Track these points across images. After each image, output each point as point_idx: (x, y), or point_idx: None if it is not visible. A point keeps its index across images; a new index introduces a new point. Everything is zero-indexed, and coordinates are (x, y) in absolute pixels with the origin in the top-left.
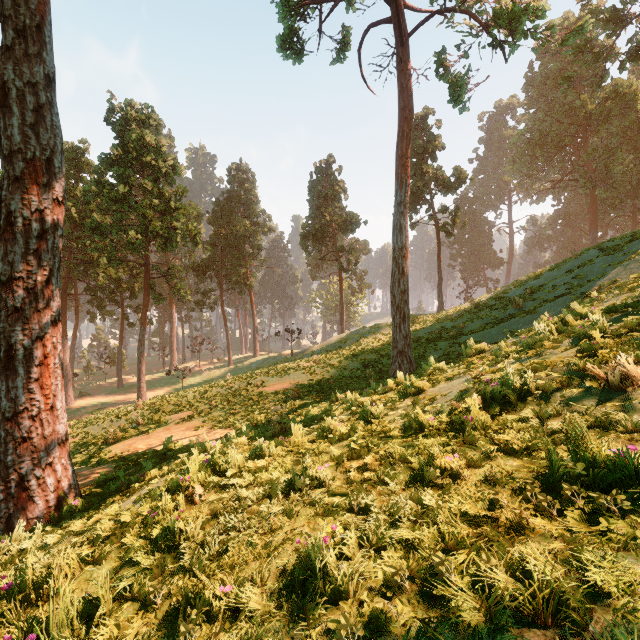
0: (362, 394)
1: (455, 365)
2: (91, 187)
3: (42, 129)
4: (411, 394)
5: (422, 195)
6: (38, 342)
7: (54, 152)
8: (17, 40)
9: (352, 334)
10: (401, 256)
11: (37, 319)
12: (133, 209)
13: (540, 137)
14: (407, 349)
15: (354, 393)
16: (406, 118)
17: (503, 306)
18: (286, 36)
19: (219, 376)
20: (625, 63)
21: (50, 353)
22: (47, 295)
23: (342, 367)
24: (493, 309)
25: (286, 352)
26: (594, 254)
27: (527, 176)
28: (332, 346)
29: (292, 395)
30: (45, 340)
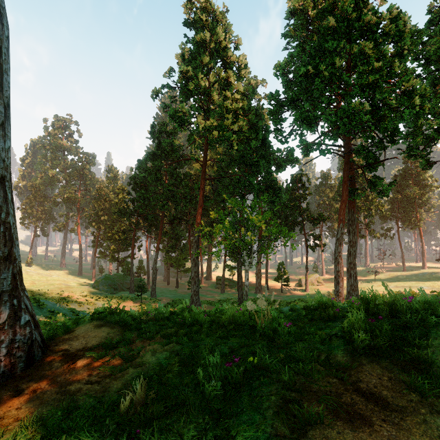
0: None
1: None
2: (337, 198)
3: (355, 236)
4: None
5: None
6: (354, 273)
7: (356, 239)
8: (351, 222)
9: None
10: None
11: (354, 269)
12: None
13: None
14: None
15: None
16: None
17: None
18: (423, 163)
19: (395, 277)
20: None
21: (356, 275)
22: (355, 265)
23: None
24: None
25: None
26: None
27: None
28: None
29: None
30: (355, 273)
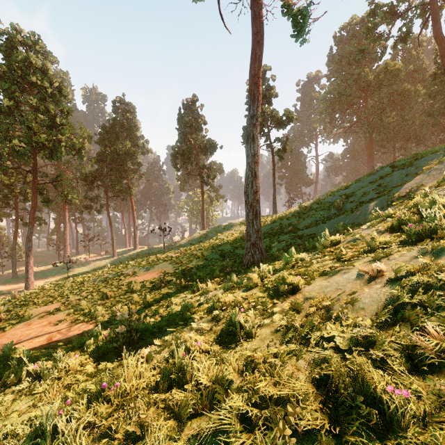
0: (221, 283)
1: (317, 256)
2: None
3: None
4: (284, 293)
5: (262, 129)
6: None
7: None
8: None
9: (211, 231)
10: (254, 162)
11: None
12: (19, 122)
13: (339, 95)
14: (259, 241)
15: (214, 282)
16: (258, 42)
17: (326, 208)
18: None
19: (103, 266)
20: (397, 44)
21: None
22: None
23: (203, 257)
24: (318, 210)
25: (160, 245)
26: (388, 170)
27: (329, 123)
28: (195, 240)
29: (158, 284)
30: None
